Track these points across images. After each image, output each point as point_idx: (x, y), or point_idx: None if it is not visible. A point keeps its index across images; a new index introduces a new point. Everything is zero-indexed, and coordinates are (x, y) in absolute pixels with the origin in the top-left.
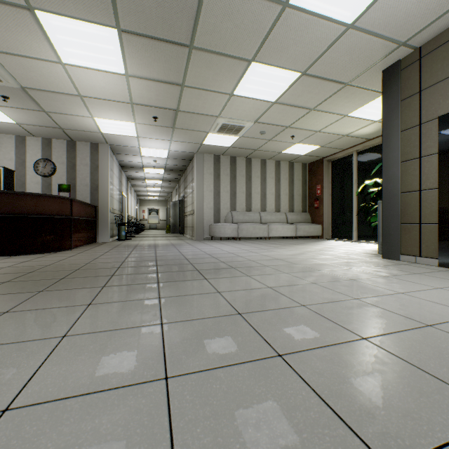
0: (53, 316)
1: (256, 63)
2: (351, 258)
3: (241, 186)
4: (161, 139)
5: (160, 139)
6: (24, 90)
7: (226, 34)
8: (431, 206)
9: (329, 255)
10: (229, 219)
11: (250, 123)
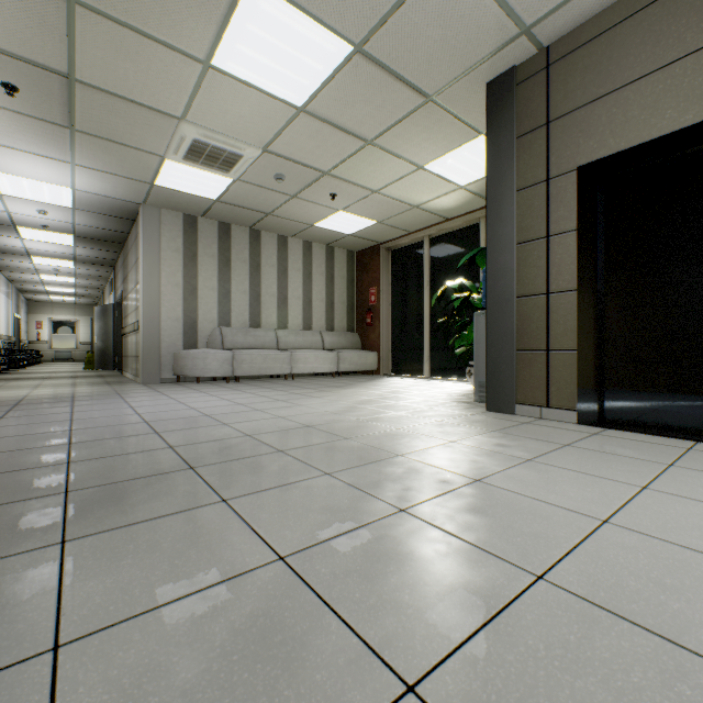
0: None
1: None
2: (440, 414)
3: (241, 280)
4: (45, 155)
5: (42, 155)
6: None
7: None
8: (566, 321)
9: (401, 408)
10: (217, 342)
11: (255, 149)
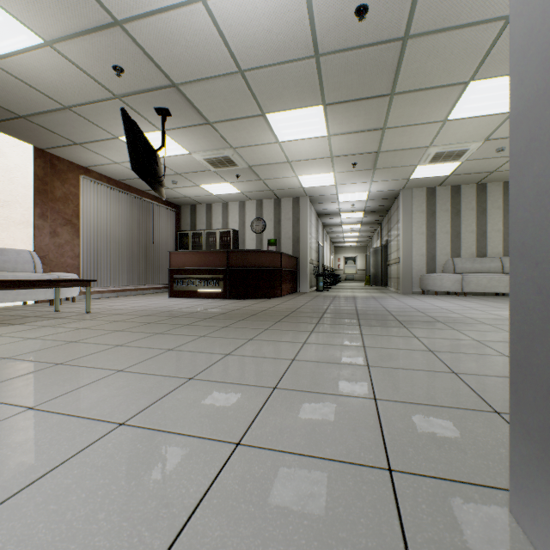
0: (293, 334)
1: (476, 81)
2: None
3: (468, 223)
4: (360, 182)
5: (358, 182)
6: (250, 168)
7: (431, 71)
8: None
9: None
10: (449, 269)
11: (477, 143)
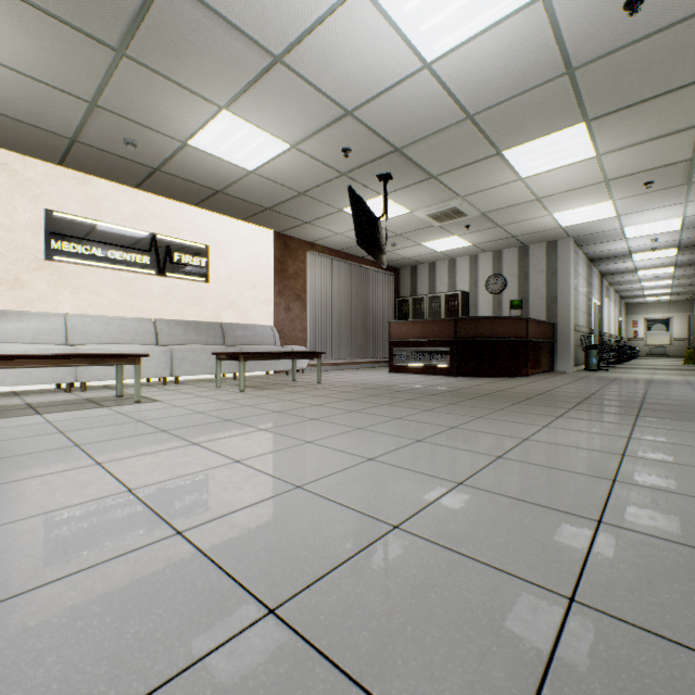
0: (532, 417)
1: None
2: None
3: None
4: (663, 206)
5: (660, 207)
6: (483, 215)
7: None
8: None
9: None
10: None
11: None
